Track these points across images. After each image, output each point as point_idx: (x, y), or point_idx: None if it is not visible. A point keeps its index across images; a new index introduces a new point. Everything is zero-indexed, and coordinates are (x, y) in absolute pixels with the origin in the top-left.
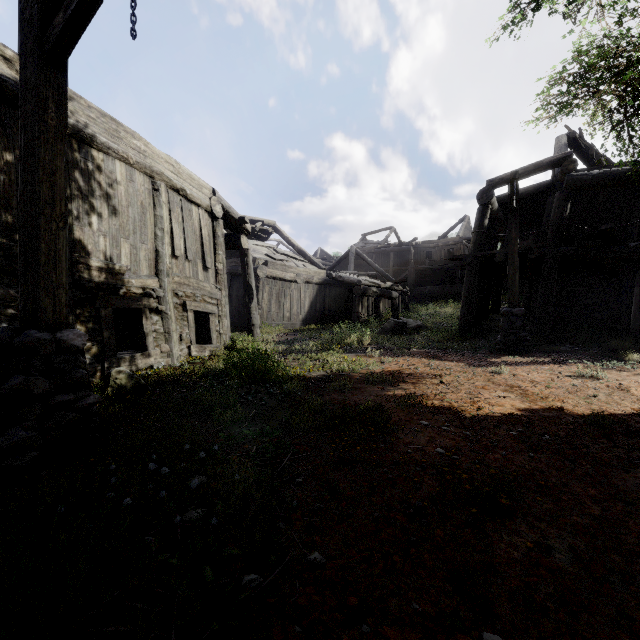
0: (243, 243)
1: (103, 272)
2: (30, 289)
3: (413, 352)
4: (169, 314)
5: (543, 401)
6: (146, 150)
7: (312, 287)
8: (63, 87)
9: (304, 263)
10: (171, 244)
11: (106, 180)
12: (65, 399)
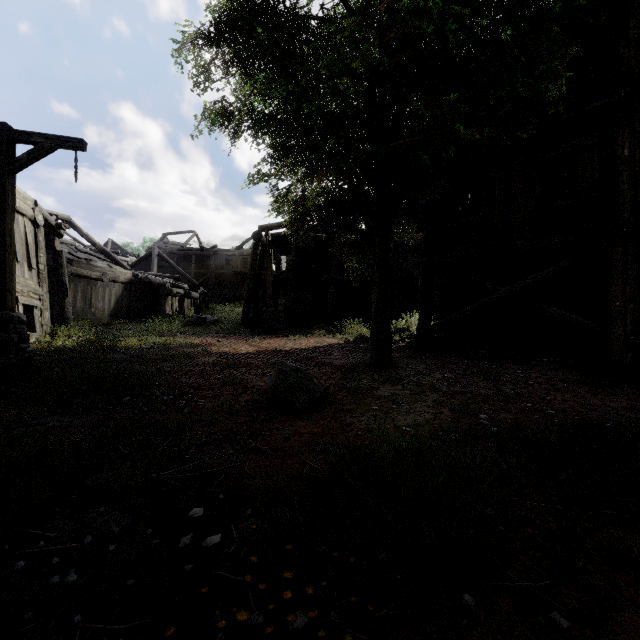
0: (56, 245)
1: None
2: None
3: (209, 335)
4: None
5: (266, 348)
6: None
7: (118, 286)
8: (14, 183)
9: (109, 263)
10: None
11: None
12: (24, 346)
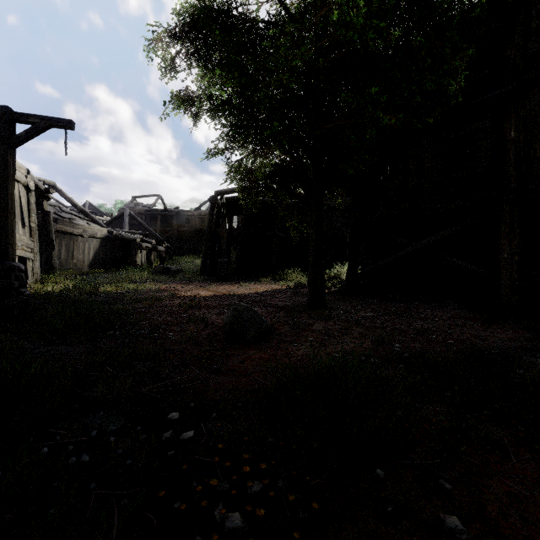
0: (45, 207)
1: None
2: (3, 244)
3: (174, 282)
4: None
5: (221, 293)
6: None
7: (96, 241)
8: (14, 156)
9: (88, 221)
10: None
11: None
12: (23, 291)
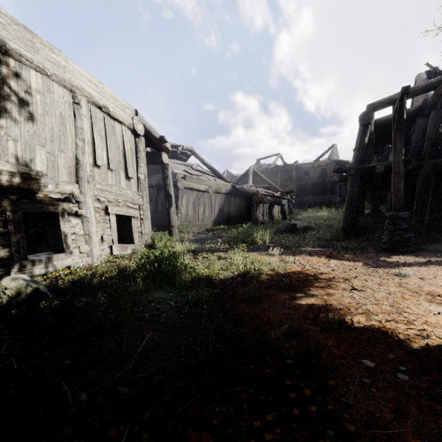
0: (164, 159)
1: (12, 176)
2: None
3: (308, 250)
4: (89, 217)
5: None
6: (66, 66)
7: (220, 196)
8: None
9: (214, 178)
10: (93, 154)
11: (18, 87)
12: None
